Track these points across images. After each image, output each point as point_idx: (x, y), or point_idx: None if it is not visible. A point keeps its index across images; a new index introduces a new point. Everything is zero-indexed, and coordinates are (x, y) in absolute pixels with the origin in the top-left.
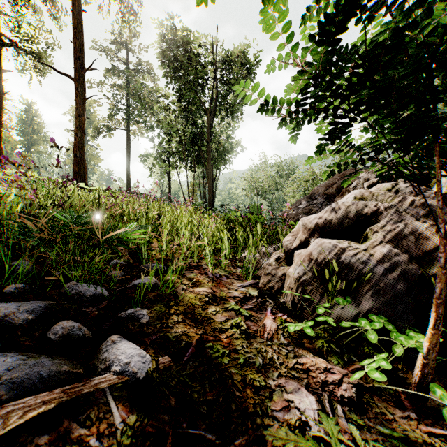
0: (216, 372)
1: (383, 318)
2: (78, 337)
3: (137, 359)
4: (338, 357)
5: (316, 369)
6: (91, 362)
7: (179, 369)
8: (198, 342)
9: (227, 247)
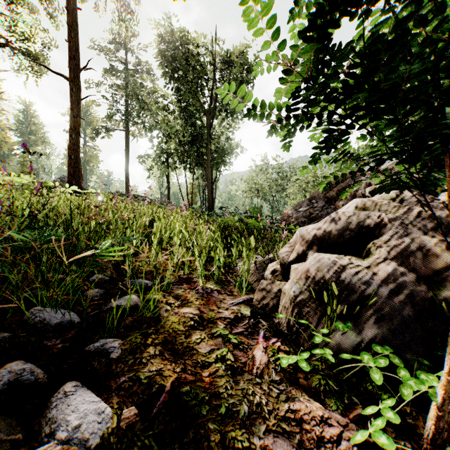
0: (190, 429)
1: (388, 349)
2: (29, 383)
3: (92, 418)
4: (337, 398)
5: (310, 418)
6: (37, 421)
7: (145, 425)
8: (174, 385)
9: (222, 256)
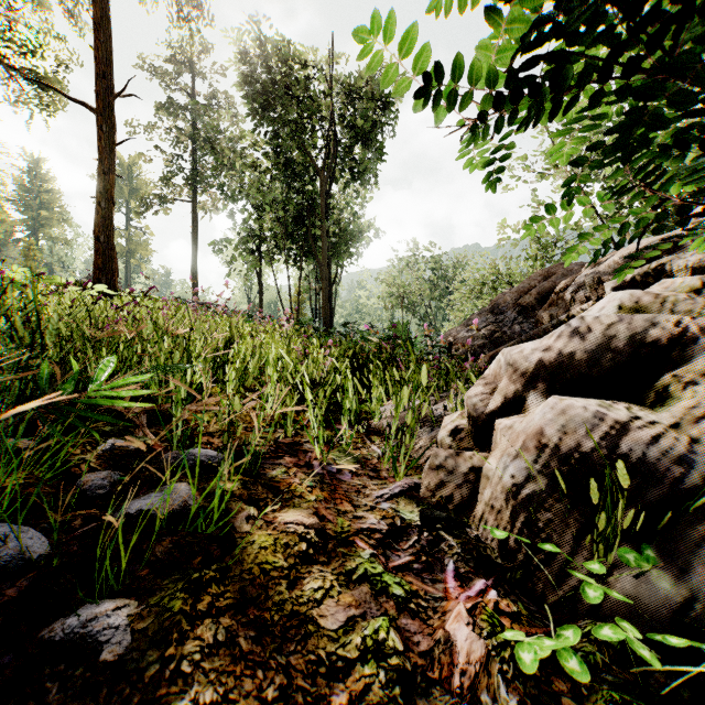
0: None
1: None
2: None
3: None
4: None
5: None
6: None
7: None
8: None
9: (353, 402)
